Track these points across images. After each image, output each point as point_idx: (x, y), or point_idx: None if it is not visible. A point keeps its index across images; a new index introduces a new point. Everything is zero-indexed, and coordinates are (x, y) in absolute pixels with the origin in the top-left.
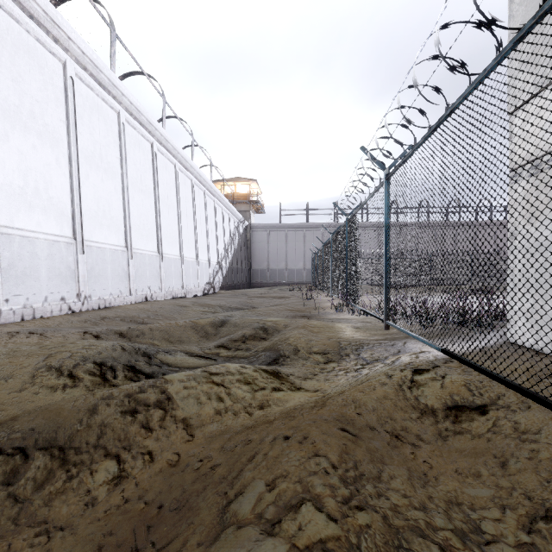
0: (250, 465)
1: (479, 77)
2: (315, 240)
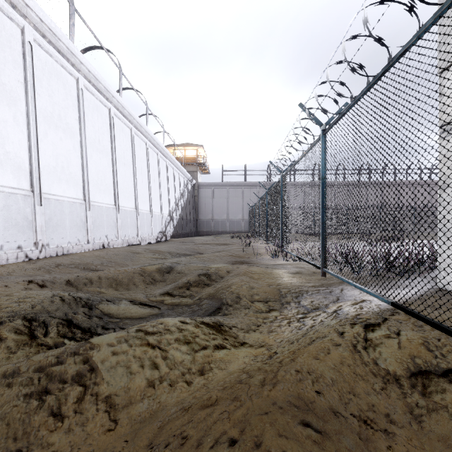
0: None
1: (449, 0)
2: (251, 196)
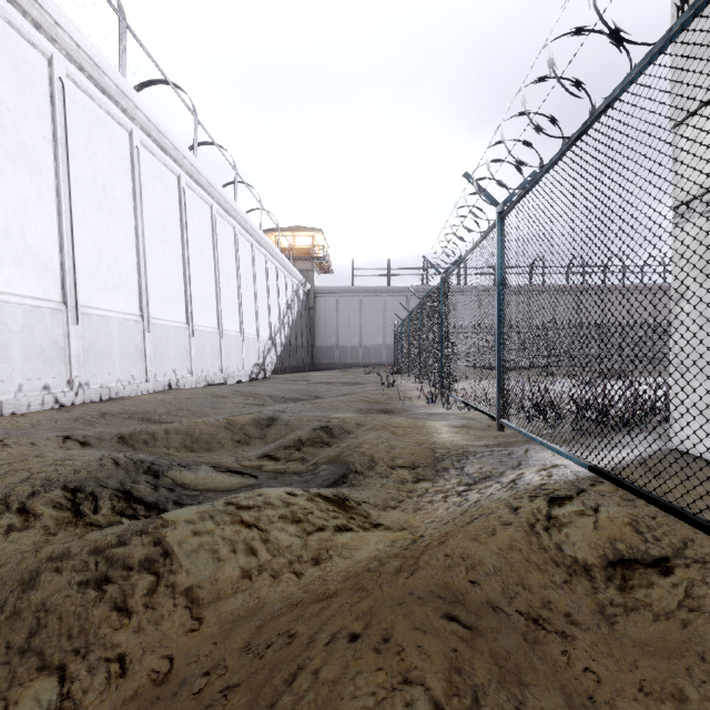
0: (287, 696)
1: (660, 42)
2: (398, 308)
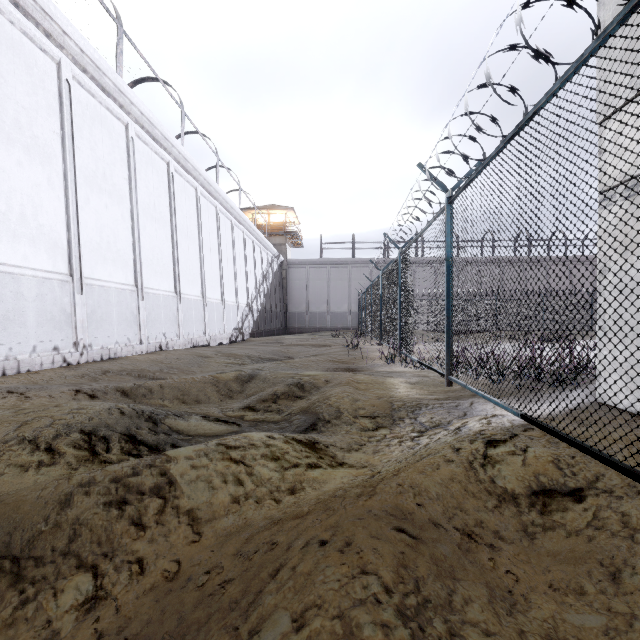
0: (272, 584)
1: (574, 65)
2: (362, 278)
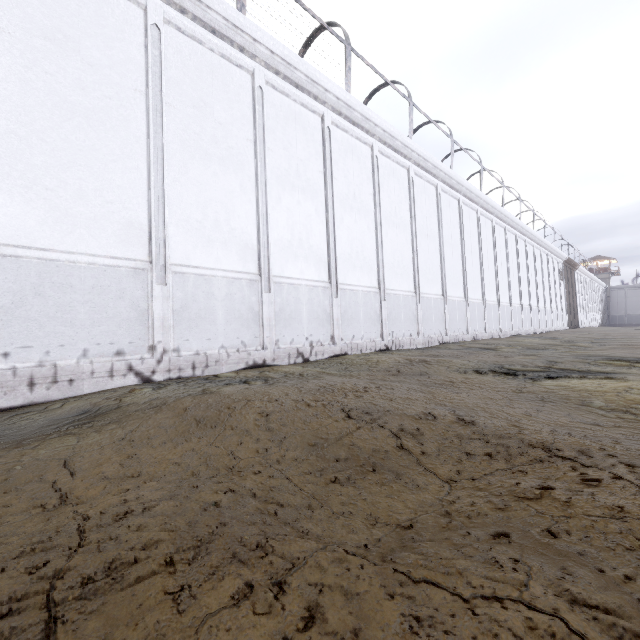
0: None
1: None
2: None
